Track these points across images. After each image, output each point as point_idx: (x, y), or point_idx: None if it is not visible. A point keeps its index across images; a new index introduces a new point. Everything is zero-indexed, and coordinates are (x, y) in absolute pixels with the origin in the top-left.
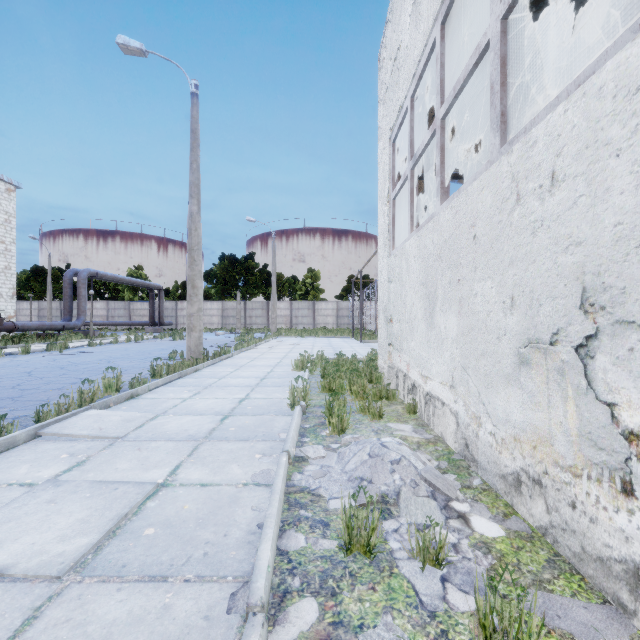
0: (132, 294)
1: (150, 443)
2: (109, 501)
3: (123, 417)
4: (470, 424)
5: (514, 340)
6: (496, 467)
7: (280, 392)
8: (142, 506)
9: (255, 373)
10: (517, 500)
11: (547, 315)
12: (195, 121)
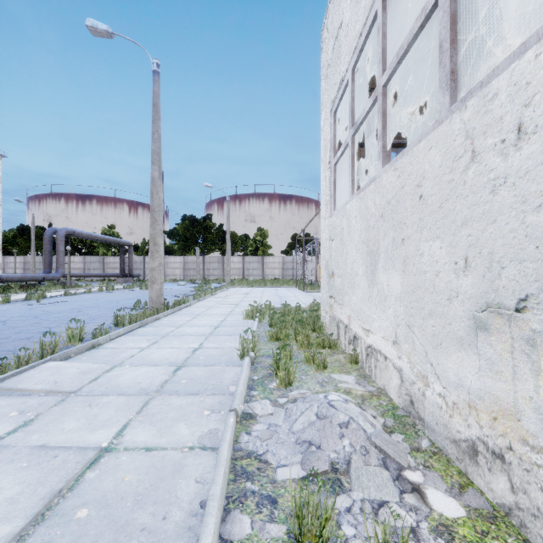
0: (106, 249)
1: (102, 398)
2: (45, 473)
3: (80, 369)
4: (416, 382)
5: (468, 303)
6: (446, 430)
7: (231, 341)
8: (80, 478)
9: (209, 322)
10: (472, 469)
11: (512, 279)
12: (156, 96)
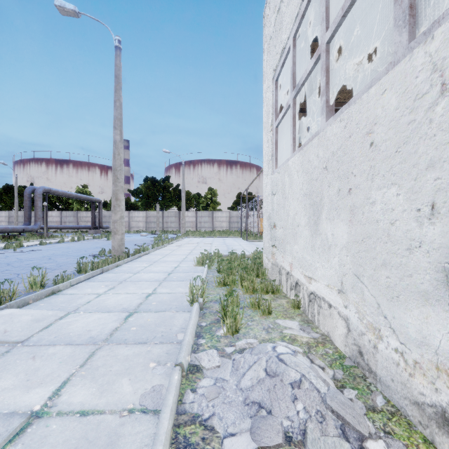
0: (79, 206)
1: (48, 348)
2: None
3: (34, 316)
4: (365, 333)
5: (437, 253)
6: (405, 389)
7: (183, 286)
8: None
9: (164, 268)
10: (442, 440)
11: None
12: (118, 69)
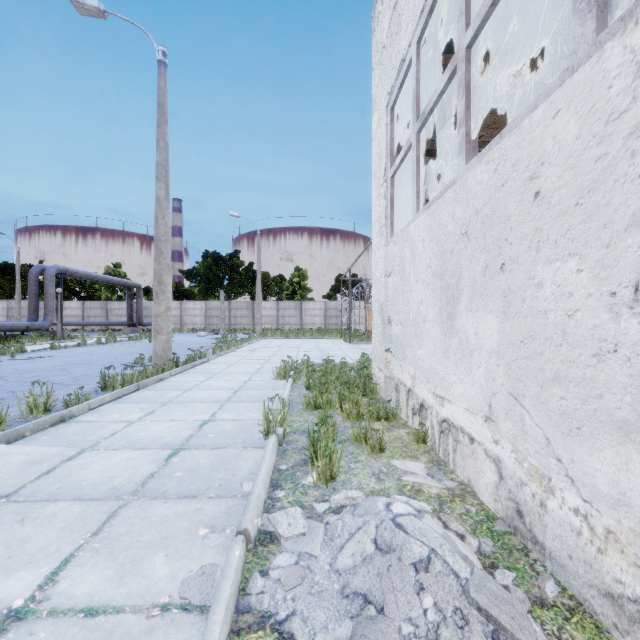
0: (110, 293)
1: (46, 506)
2: None
3: (29, 456)
4: (527, 483)
5: None
6: (591, 573)
7: (255, 410)
8: None
9: (229, 383)
10: None
11: None
12: (162, 93)
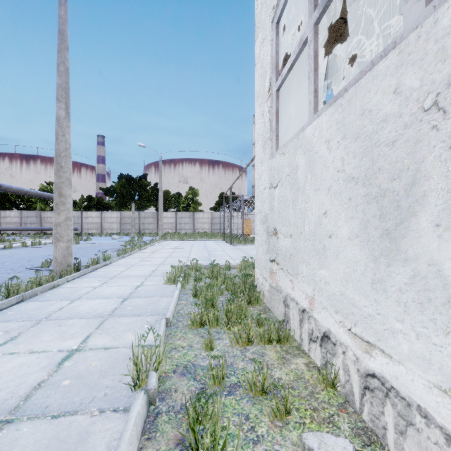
0: (43, 205)
1: None
2: None
3: None
4: None
5: None
6: None
7: (135, 329)
8: None
9: (121, 289)
10: None
11: None
12: (62, 21)
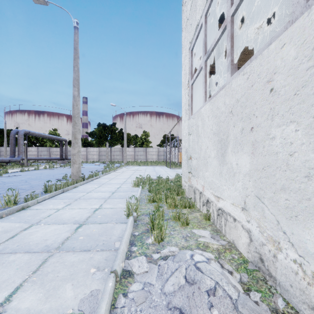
0: (51, 143)
1: (9, 256)
2: None
3: (3, 228)
4: (266, 244)
5: None
6: (304, 295)
7: (122, 203)
8: None
9: (110, 188)
10: None
11: None
12: (76, 43)
